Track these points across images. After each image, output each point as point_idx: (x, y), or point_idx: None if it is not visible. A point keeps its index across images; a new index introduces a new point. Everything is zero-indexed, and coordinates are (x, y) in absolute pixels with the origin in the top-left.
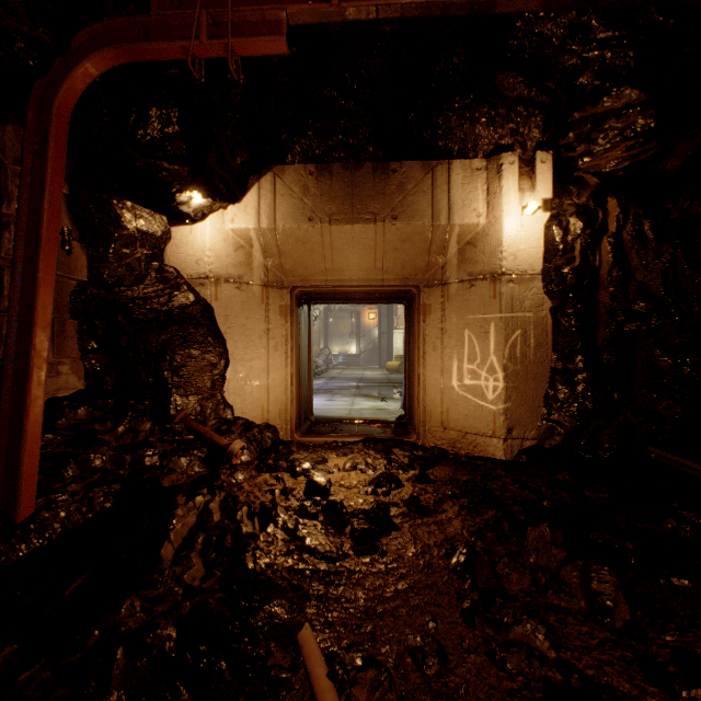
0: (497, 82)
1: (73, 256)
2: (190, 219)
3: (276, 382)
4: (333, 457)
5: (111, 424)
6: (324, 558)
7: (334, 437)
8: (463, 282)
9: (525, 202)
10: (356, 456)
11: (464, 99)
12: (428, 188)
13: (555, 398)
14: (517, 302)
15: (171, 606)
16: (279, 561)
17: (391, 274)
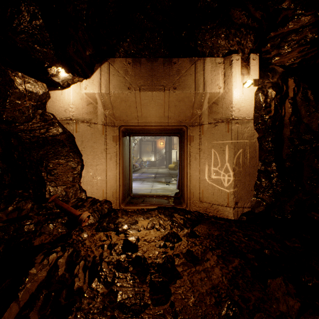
0: (231, 14)
1: None
2: (60, 86)
3: (111, 177)
4: (141, 219)
5: (3, 206)
6: (130, 312)
7: (142, 206)
8: (211, 123)
9: (244, 80)
10: (154, 219)
11: (213, 23)
12: (193, 73)
13: (261, 185)
14: (240, 134)
15: None
16: None
17: (172, 119)
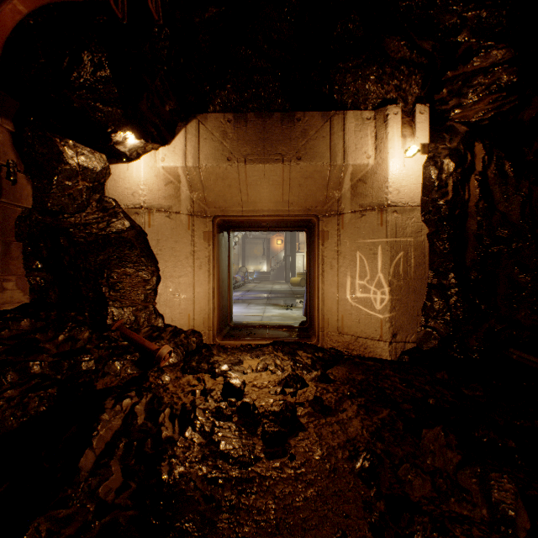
0: (385, 45)
1: (18, 186)
2: (126, 158)
3: (200, 295)
4: (247, 358)
5: (51, 333)
6: (237, 463)
7: (249, 340)
8: (355, 212)
9: (406, 146)
10: (267, 358)
11: (357, 59)
12: (327, 134)
13: (432, 308)
14: (400, 229)
15: (79, 528)
16: (194, 469)
17: (296, 206)
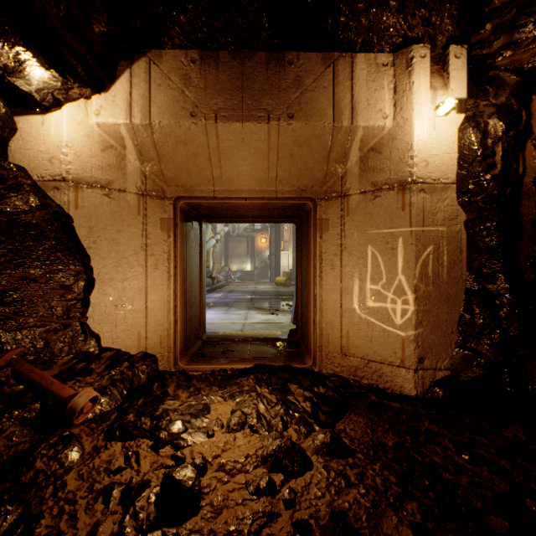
0: None
1: None
2: (37, 105)
3: (156, 305)
4: (217, 400)
5: None
6: None
7: (223, 364)
8: (366, 192)
9: (437, 101)
10: (245, 399)
11: None
12: (329, 84)
13: (473, 323)
14: (429, 215)
15: None
16: None
17: (286, 185)
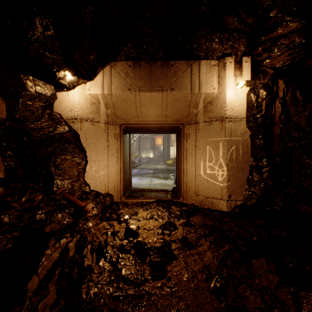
0: (224, 20)
1: None
2: (66, 88)
3: (112, 172)
4: (141, 211)
5: (17, 197)
6: (133, 284)
7: (142, 199)
8: (206, 122)
9: (237, 81)
10: (152, 210)
11: (208, 28)
12: (189, 74)
13: (252, 180)
14: (233, 132)
15: None
16: (104, 289)
17: (170, 118)
